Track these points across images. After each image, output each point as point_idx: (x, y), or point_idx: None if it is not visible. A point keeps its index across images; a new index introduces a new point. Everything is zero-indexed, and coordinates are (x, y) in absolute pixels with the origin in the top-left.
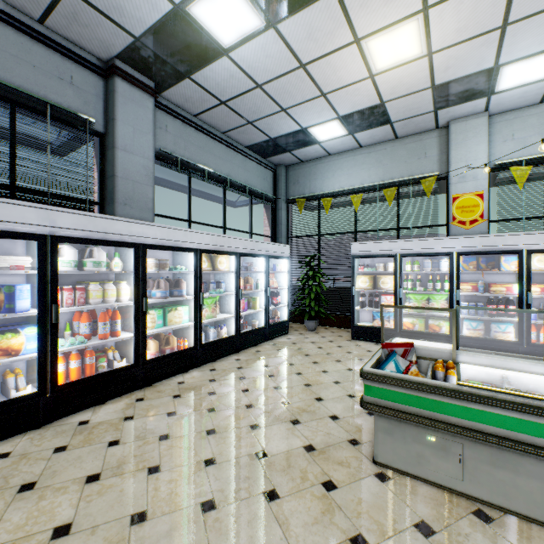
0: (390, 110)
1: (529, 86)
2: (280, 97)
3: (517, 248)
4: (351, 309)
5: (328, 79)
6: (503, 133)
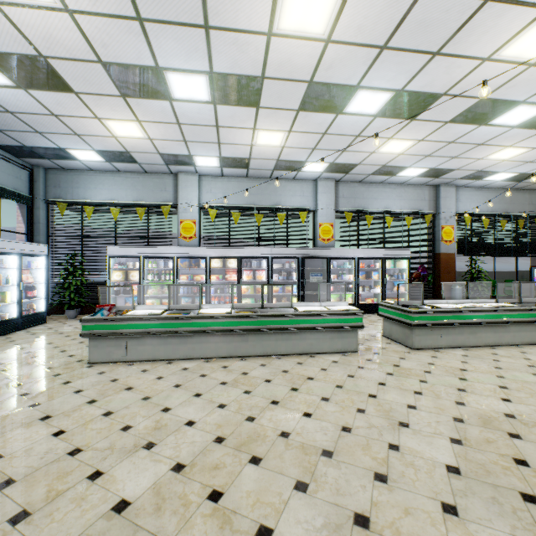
0: (136, 157)
1: (213, 168)
2: (34, 124)
3: (205, 255)
4: (108, 297)
5: (80, 128)
6: (207, 188)
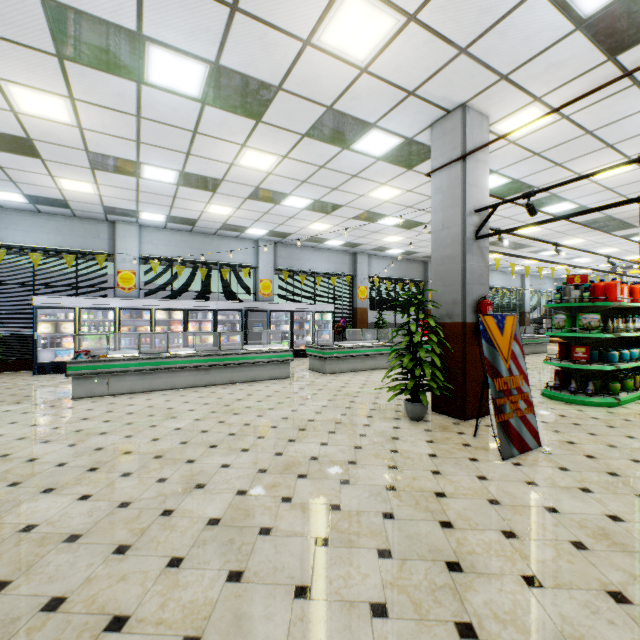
0: (72, 204)
1: (157, 222)
2: None
3: (150, 307)
4: (34, 351)
5: (22, 178)
6: (148, 239)
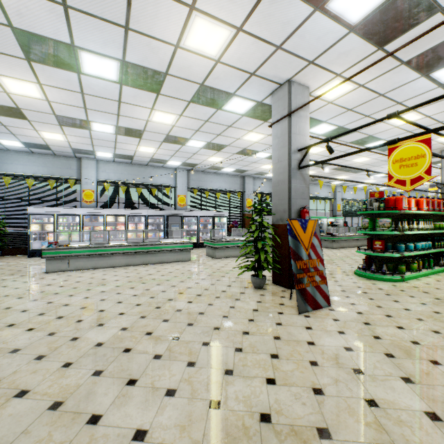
0: (52, 147)
1: (108, 157)
2: None
3: (103, 214)
4: (28, 242)
5: (18, 132)
6: (102, 169)
